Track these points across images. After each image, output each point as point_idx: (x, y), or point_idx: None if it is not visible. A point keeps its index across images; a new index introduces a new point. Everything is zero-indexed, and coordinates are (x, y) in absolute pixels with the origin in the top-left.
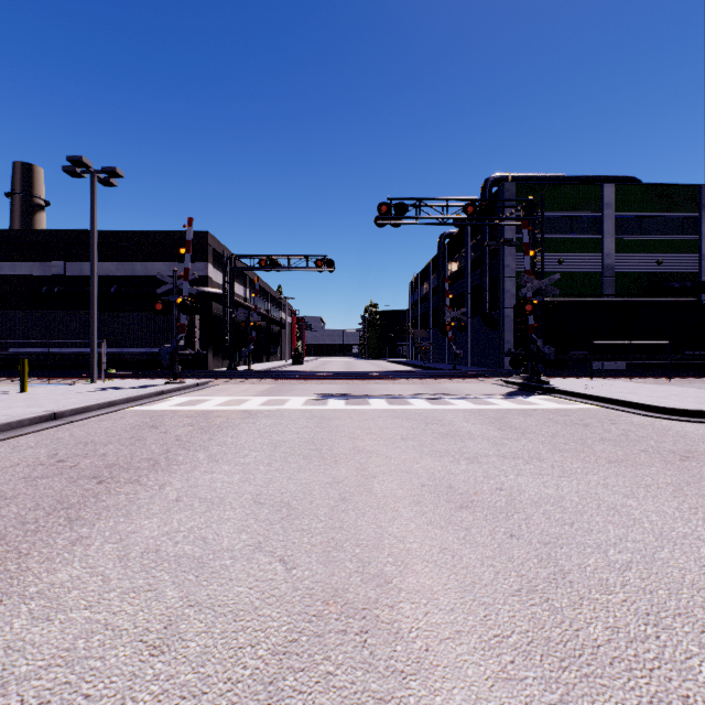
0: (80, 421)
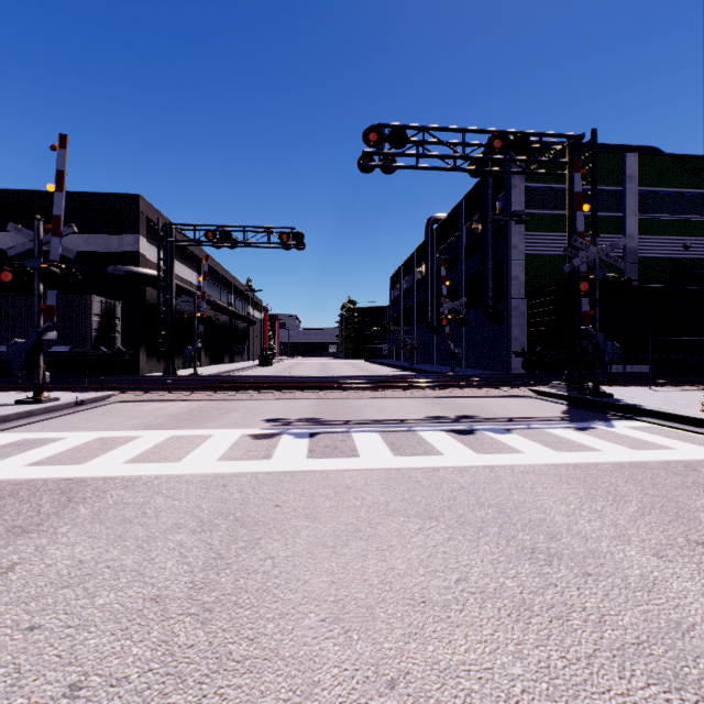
0: None
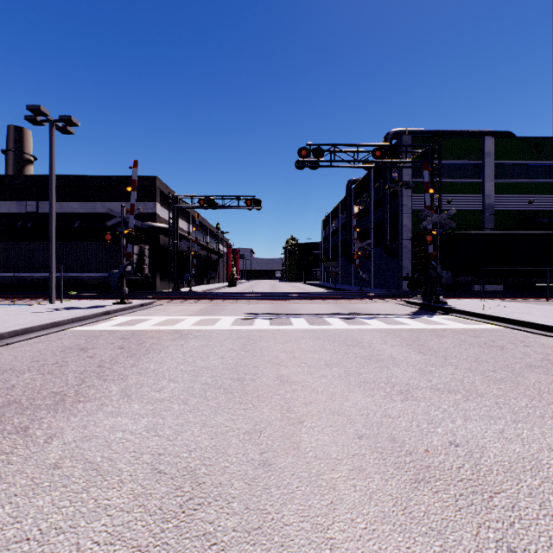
0: (17, 343)
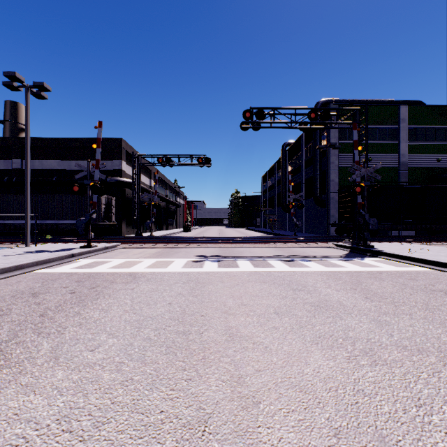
0: None
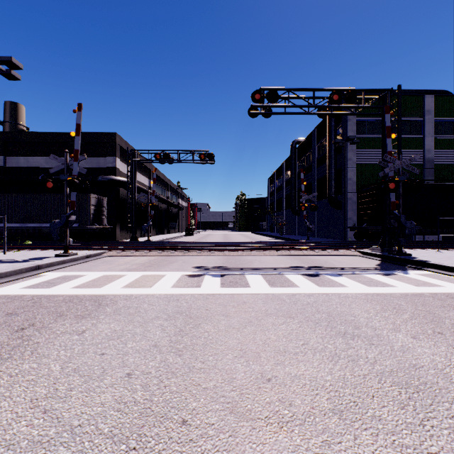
0: None
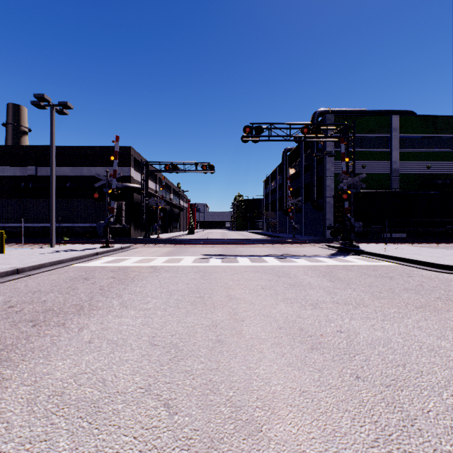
0: (36, 274)
